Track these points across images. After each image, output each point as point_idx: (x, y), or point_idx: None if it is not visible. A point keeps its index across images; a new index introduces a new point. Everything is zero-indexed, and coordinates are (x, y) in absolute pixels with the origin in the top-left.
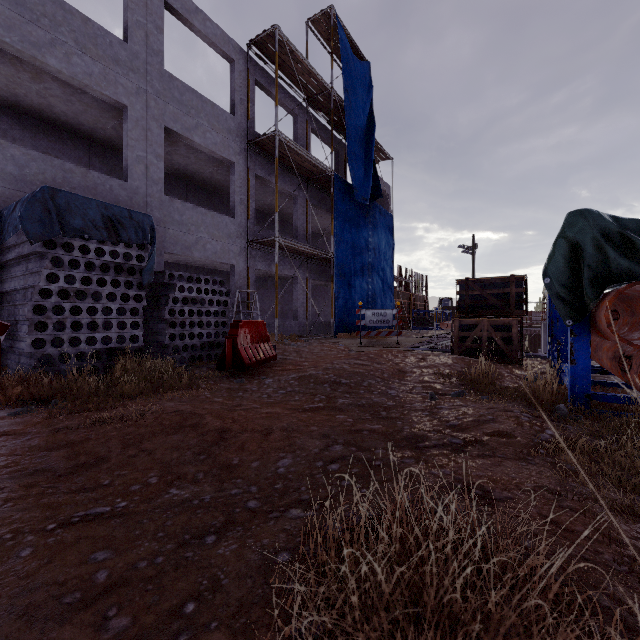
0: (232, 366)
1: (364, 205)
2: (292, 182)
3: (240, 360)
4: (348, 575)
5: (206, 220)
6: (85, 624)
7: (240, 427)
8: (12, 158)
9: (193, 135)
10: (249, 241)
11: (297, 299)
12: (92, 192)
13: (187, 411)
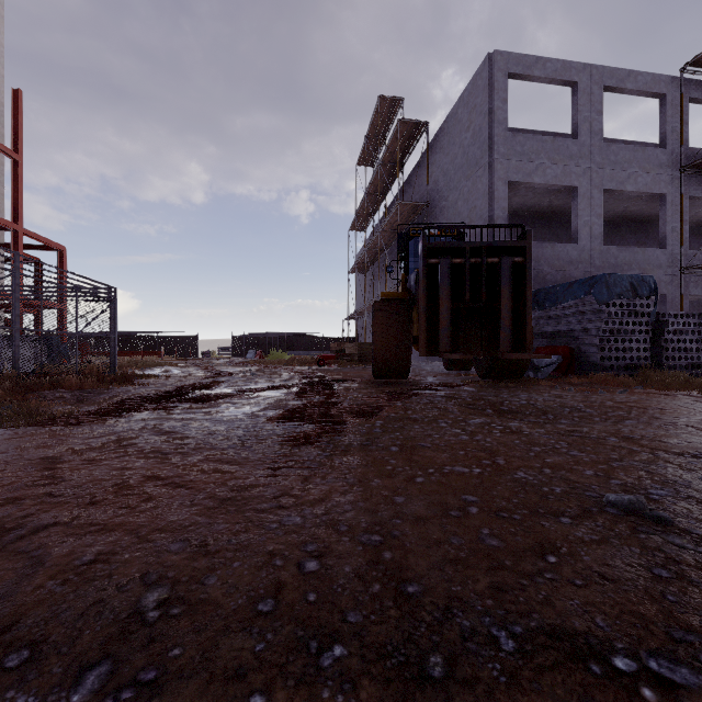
0: None
1: None
2: None
3: None
4: None
5: (637, 257)
6: None
7: None
8: None
9: (625, 186)
10: (683, 268)
11: None
12: (556, 258)
13: None
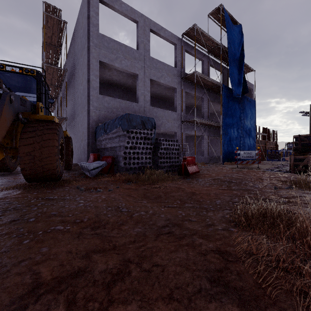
0: (184, 174)
1: (238, 97)
2: (201, 92)
3: (187, 172)
4: (248, 209)
5: (165, 114)
6: (186, 219)
7: (198, 192)
8: (106, 101)
9: (160, 80)
10: (182, 121)
11: (203, 146)
12: (127, 109)
13: (178, 187)
